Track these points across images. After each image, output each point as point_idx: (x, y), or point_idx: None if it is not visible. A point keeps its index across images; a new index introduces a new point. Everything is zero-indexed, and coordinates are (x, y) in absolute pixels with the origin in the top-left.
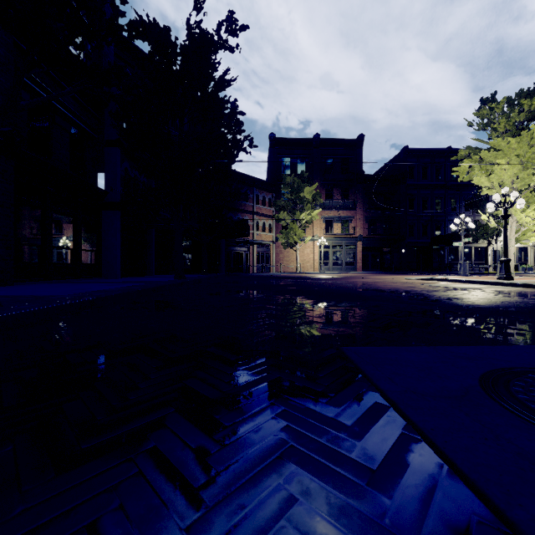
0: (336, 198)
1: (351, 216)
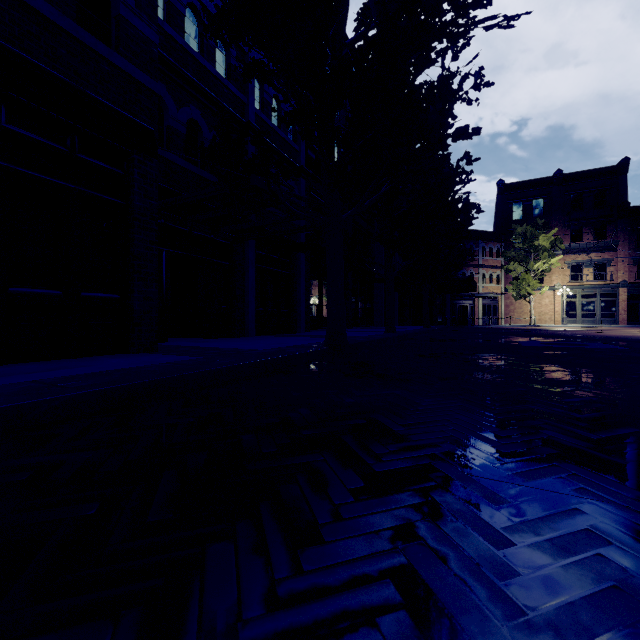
0: (586, 239)
1: (609, 258)
